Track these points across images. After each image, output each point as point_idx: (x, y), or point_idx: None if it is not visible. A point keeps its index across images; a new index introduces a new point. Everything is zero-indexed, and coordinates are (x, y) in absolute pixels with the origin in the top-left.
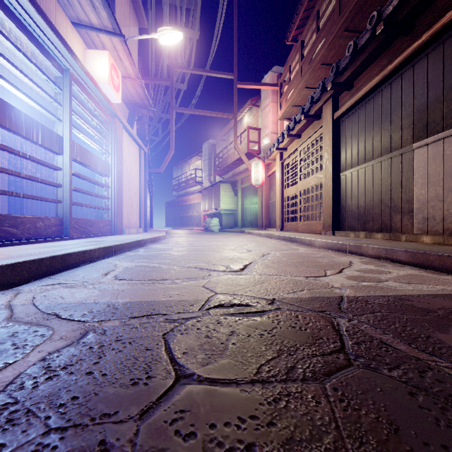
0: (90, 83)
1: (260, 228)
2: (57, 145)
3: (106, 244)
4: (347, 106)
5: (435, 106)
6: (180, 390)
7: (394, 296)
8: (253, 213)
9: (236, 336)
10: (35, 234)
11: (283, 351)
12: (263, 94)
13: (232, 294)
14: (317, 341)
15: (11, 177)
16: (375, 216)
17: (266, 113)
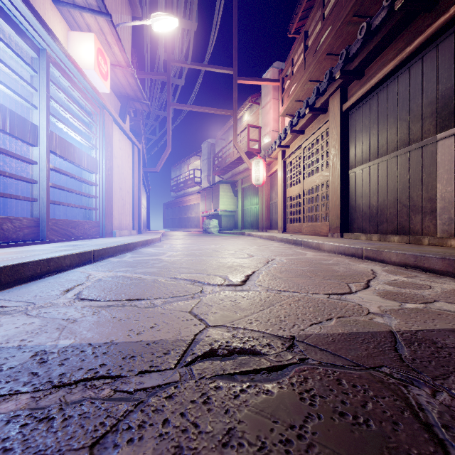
0: (72, 68)
1: (261, 230)
2: (31, 135)
3: (82, 249)
4: (358, 96)
5: None
6: None
7: None
8: (254, 214)
9: (236, 449)
10: (1, 237)
11: None
12: (263, 90)
13: (230, 328)
14: None
15: None
16: (390, 217)
17: (267, 110)
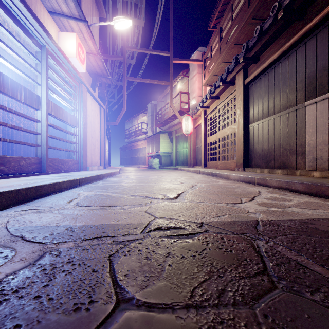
0: (62, 57)
1: (189, 166)
2: (36, 103)
3: (72, 178)
4: (255, 74)
5: (322, 73)
6: (119, 317)
7: (299, 220)
8: (184, 155)
9: (171, 257)
10: (19, 170)
11: (213, 273)
12: (191, 67)
13: (168, 218)
14: (242, 262)
15: (5, 128)
16: (276, 157)
17: (194, 81)
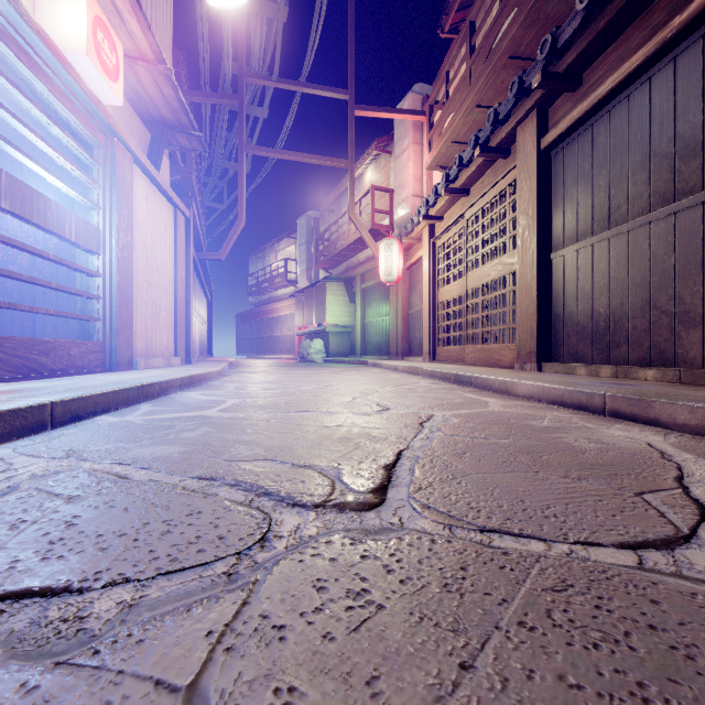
0: (38, 43)
1: (394, 356)
2: None
3: (21, 402)
4: (571, 120)
5: None
6: None
7: None
8: (382, 331)
9: None
10: None
11: None
12: (397, 130)
13: None
14: None
15: None
16: (634, 334)
17: (403, 162)
